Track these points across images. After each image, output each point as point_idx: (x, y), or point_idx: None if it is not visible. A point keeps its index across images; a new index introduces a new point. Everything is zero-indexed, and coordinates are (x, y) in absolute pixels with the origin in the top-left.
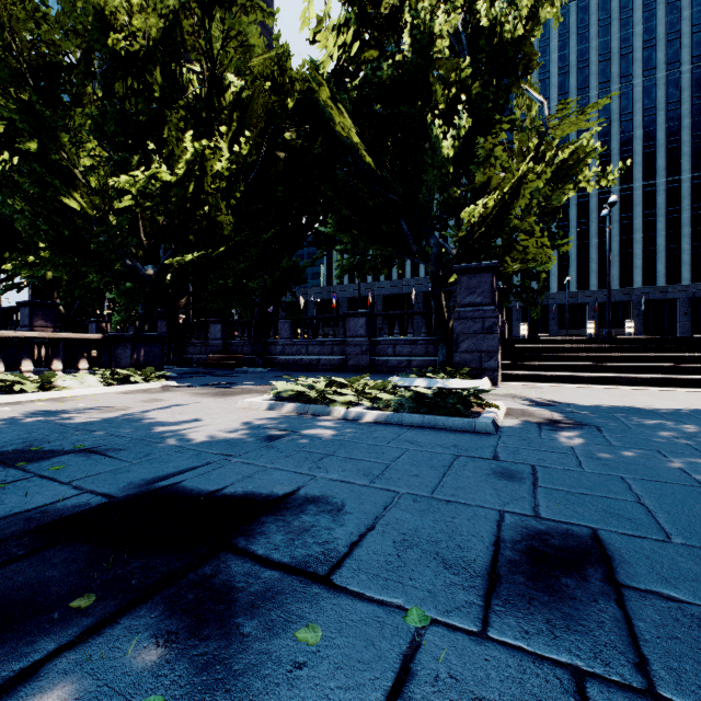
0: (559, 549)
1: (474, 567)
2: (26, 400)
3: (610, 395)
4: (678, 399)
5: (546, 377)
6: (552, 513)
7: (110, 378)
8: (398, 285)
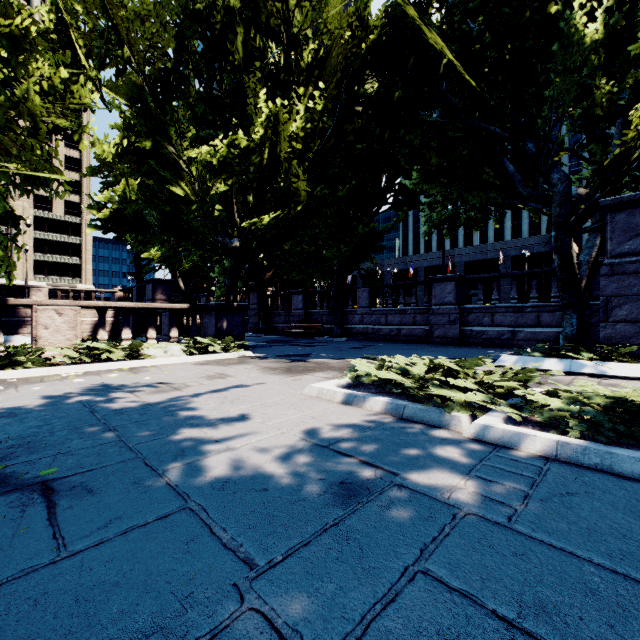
0: None
1: None
2: (111, 369)
3: None
4: None
5: None
6: None
7: (192, 347)
8: (481, 250)
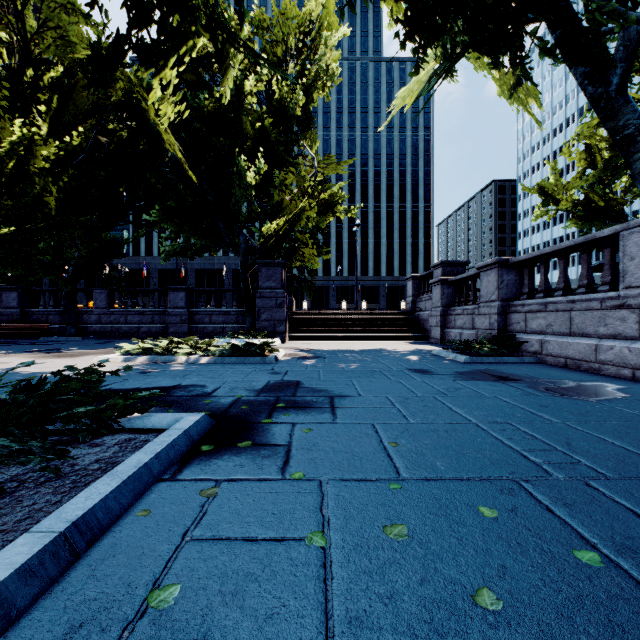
0: (285, 384)
1: (257, 389)
2: None
3: (344, 345)
4: (374, 345)
5: (315, 337)
6: (288, 379)
7: None
8: (210, 261)
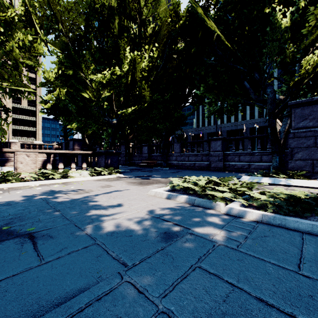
0: None
1: None
2: (54, 183)
3: None
4: None
5: None
6: None
7: (93, 172)
8: (235, 125)
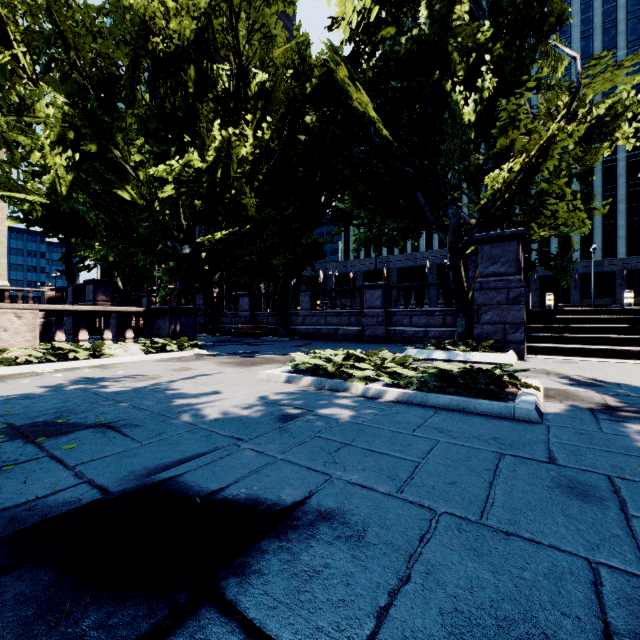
0: None
1: None
2: (79, 366)
3: None
4: None
5: (579, 350)
6: None
7: (150, 347)
8: (412, 258)
